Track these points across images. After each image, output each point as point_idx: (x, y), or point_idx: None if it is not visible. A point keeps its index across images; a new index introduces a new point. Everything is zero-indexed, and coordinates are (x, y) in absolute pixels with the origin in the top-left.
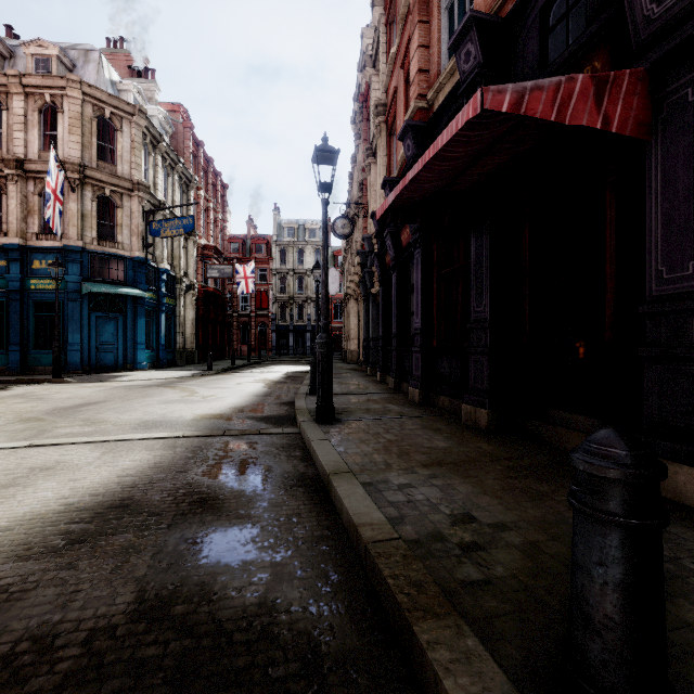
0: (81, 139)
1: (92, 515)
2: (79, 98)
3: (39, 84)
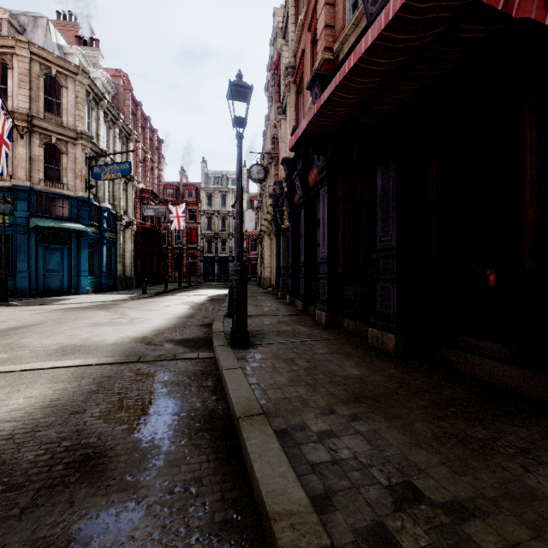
0: (29, 92)
1: None
2: (27, 56)
3: None
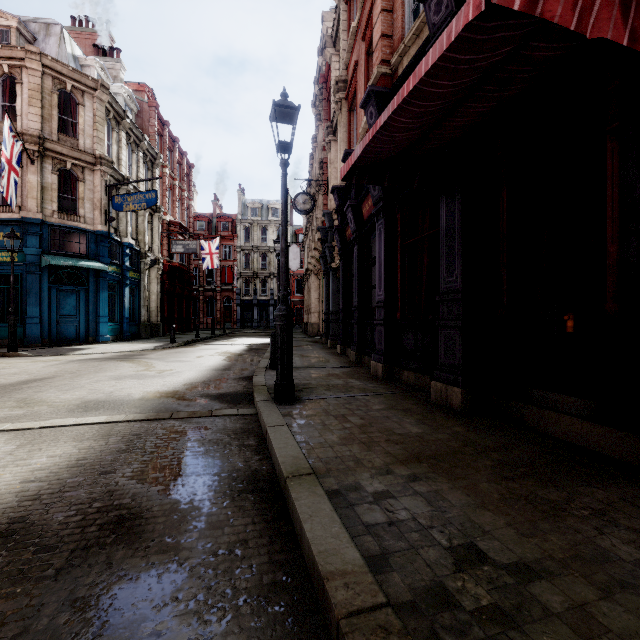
0: (41, 111)
1: None
2: (39, 70)
3: None
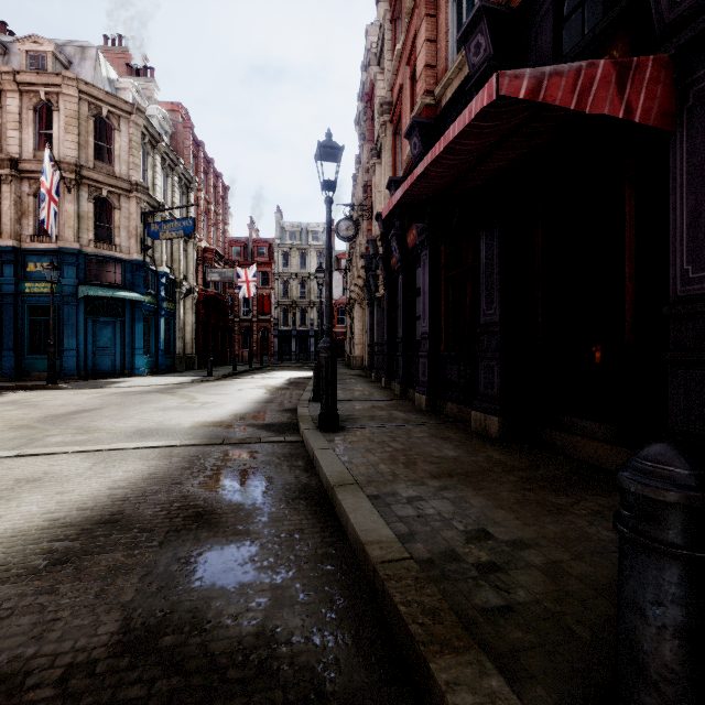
0: (78, 138)
1: (78, 532)
2: (75, 96)
3: (34, 81)
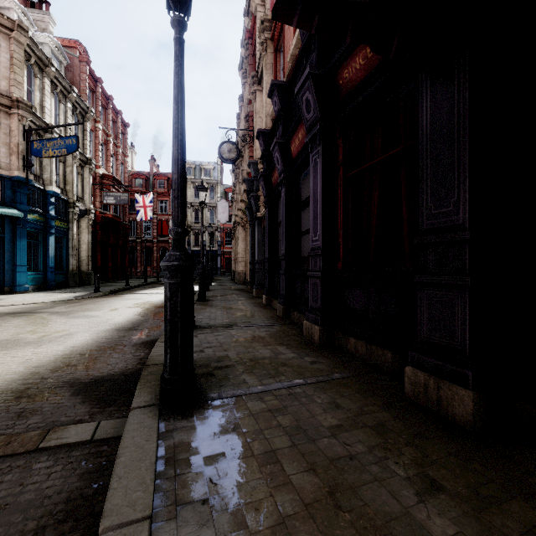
0: None
1: None
2: None
3: None
